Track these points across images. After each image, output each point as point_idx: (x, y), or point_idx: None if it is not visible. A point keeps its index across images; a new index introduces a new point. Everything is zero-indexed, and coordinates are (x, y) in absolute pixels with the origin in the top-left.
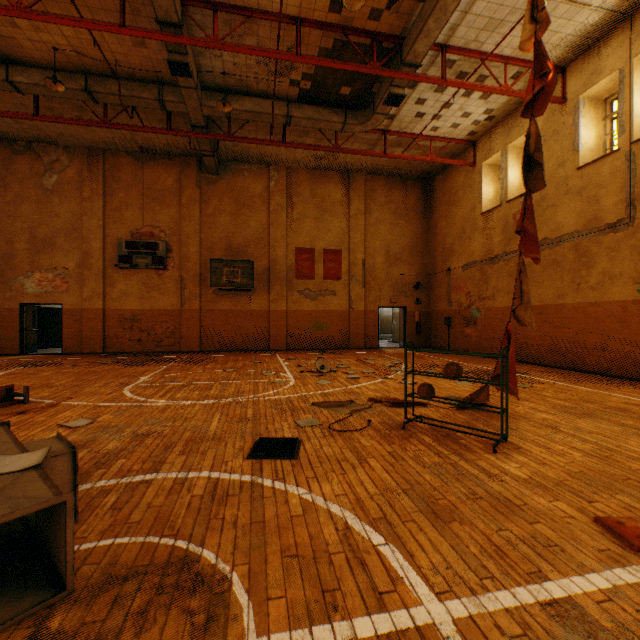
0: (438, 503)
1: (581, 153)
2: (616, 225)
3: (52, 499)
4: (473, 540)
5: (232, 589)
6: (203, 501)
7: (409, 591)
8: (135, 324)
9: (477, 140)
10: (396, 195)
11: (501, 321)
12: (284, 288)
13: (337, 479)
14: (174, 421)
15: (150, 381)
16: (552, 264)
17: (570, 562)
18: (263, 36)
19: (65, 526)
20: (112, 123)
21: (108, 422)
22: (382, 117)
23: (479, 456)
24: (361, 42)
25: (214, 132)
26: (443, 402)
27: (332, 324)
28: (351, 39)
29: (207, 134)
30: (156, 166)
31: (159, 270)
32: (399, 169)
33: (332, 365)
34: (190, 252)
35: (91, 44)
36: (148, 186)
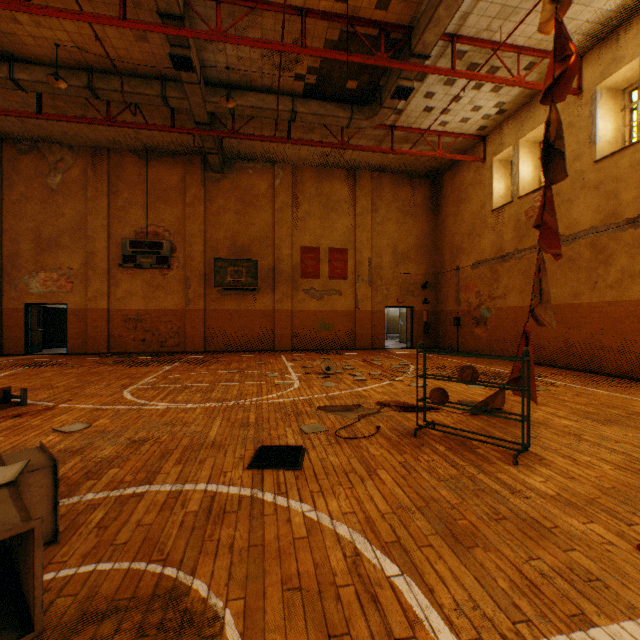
0: (457, 524)
1: (598, 146)
2: (636, 220)
3: (16, 527)
4: (501, 571)
5: (224, 632)
6: (197, 519)
7: (430, 638)
8: (139, 324)
9: (487, 135)
10: (403, 193)
11: (512, 321)
12: (289, 288)
13: (344, 494)
14: (173, 426)
15: (152, 382)
16: (567, 262)
17: (617, 602)
18: (267, 28)
19: (33, 557)
20: (115, 121)
21: (104, 427)
22: (389, 111)
23: (499, 468)
24: (368, 33)
25: (218, 129)
26: (458, 408)
27: (338, 324)
28: (358, 30)
29: (211, 131)
30: (160, 165)
31: (163, 270)
32: (406, 166)
33: (338, 366)
34: (194, 251)
35: (93, 39)
36: (152, 185)
